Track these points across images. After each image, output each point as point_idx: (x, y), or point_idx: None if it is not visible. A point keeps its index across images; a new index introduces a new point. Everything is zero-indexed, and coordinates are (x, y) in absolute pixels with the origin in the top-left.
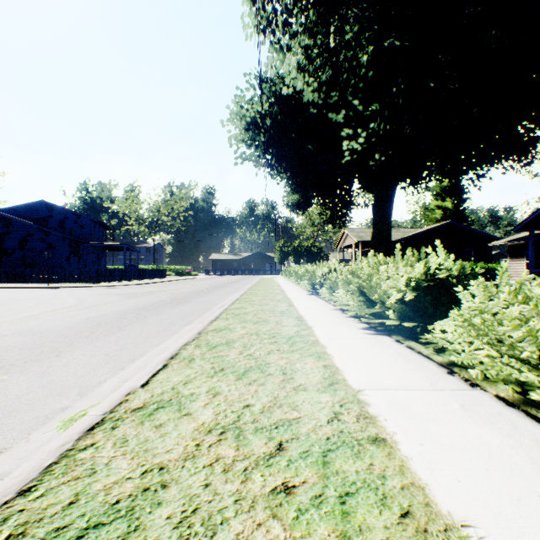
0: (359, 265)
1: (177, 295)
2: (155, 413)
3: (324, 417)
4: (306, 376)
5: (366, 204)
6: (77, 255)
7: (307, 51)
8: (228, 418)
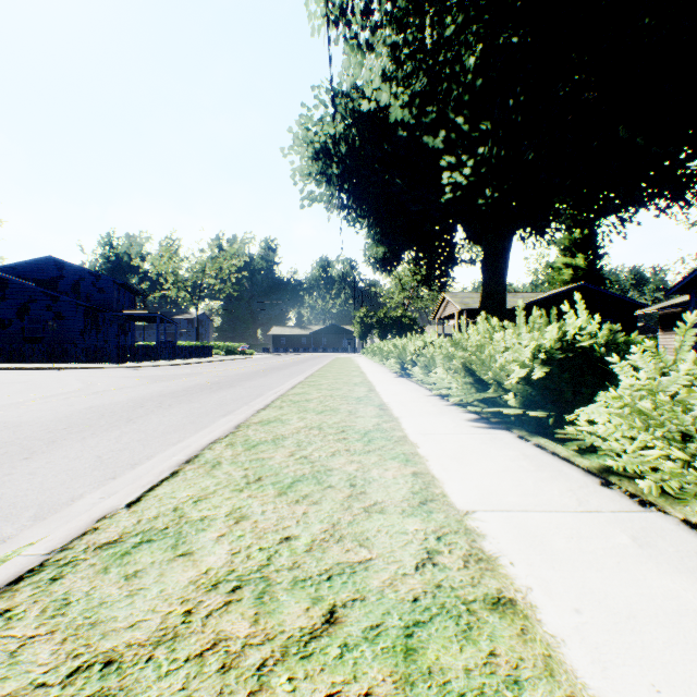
0: (464, 334)
1: (221, 378)
2: (133, 552)
3: (410, 559)
4: (386, 490)
5: (473, 260)
6: (94, 327)
7: (395, 51)
8: (251, 560)
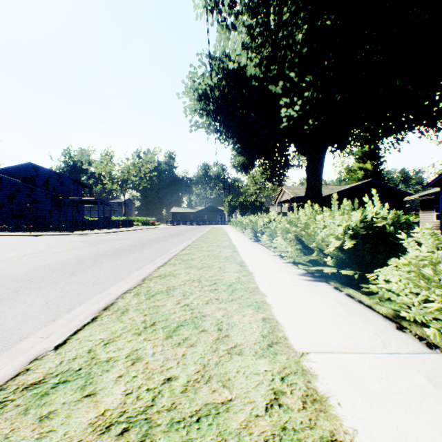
0: (296, 215)
1: (137, 242)
2: (51, 393)
3: (261, 399)
4: (243, 333)
5: (300, 165)
6: (58, 208)
7: (250, 30)
8: (139, 401)
